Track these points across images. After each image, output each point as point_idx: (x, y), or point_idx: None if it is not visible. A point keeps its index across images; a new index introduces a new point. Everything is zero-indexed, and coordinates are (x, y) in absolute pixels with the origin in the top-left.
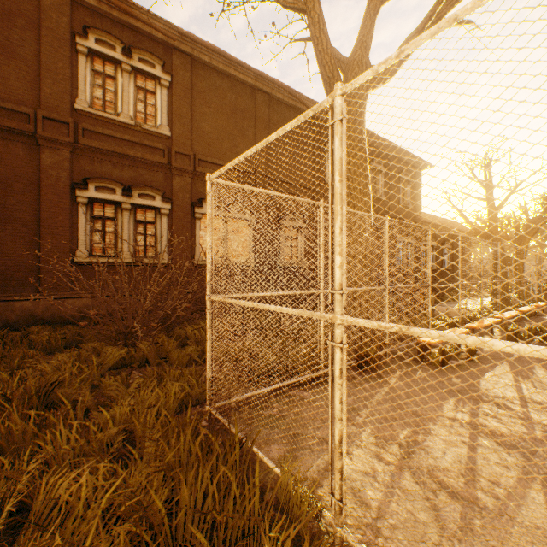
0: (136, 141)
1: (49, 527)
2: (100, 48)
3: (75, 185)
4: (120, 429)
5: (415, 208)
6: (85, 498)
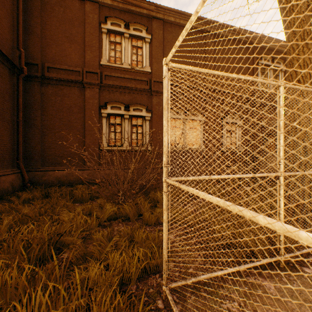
0: (131, 78)
1: None
2: (113, 27)
3: (101, 107)
4: (83, 300)
5: None
6: None
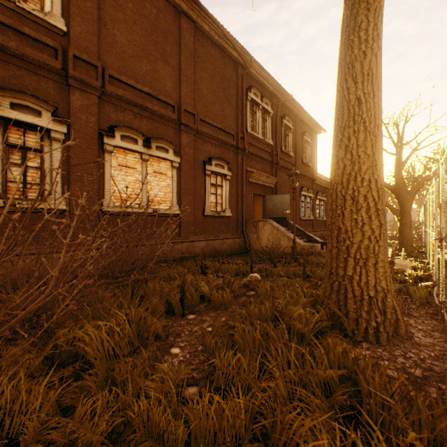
0: (6, 22)
1: None
2: None
3: None
4: None
5: (313, 167)
6: None
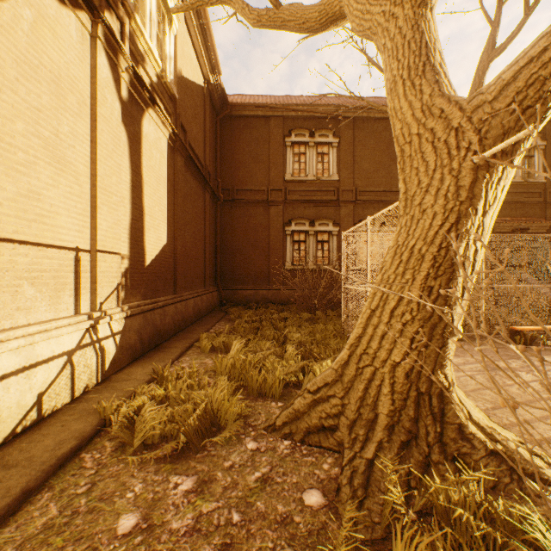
0: (317, 190)
1: (293, 338)
2: (297, 139)
3: (285, 225)
4: (308, 333)
5: None
6: (300, 338)
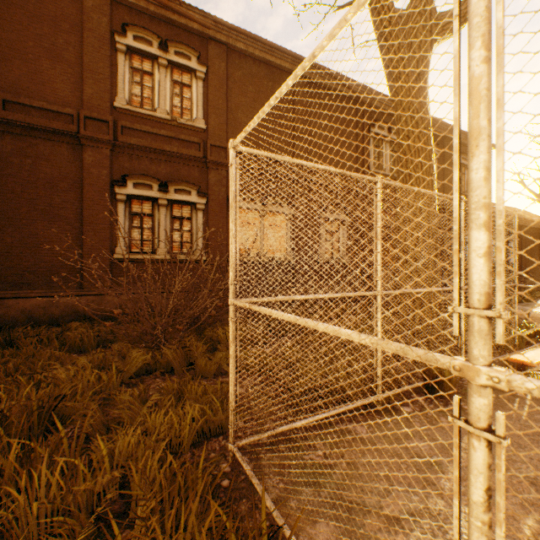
0: (172, 136)
1: None
2: (138, 44)
3: (114, 183)
4: (116, 474)
5: None
6: None
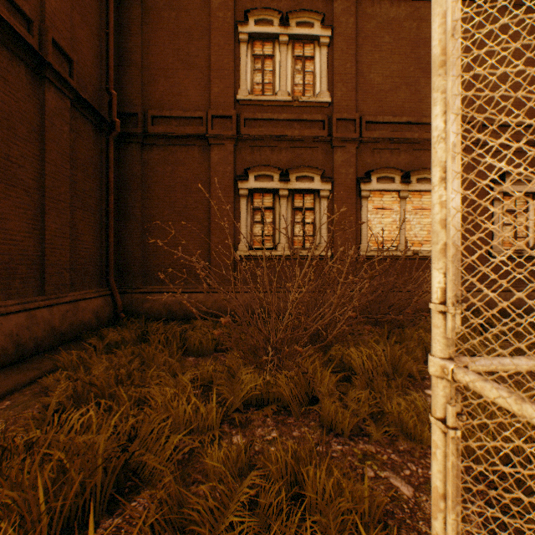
0: (293, 118)
1: None
2: (258, 29)
3: (237, 178)
4: None
5: None
6: None
